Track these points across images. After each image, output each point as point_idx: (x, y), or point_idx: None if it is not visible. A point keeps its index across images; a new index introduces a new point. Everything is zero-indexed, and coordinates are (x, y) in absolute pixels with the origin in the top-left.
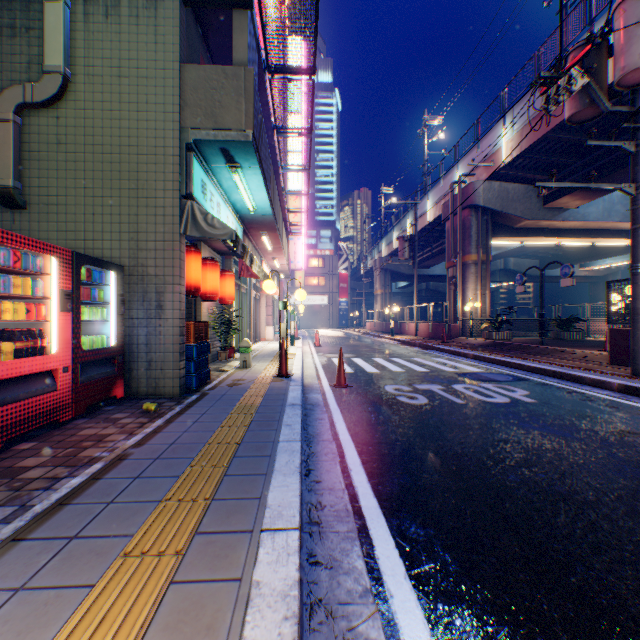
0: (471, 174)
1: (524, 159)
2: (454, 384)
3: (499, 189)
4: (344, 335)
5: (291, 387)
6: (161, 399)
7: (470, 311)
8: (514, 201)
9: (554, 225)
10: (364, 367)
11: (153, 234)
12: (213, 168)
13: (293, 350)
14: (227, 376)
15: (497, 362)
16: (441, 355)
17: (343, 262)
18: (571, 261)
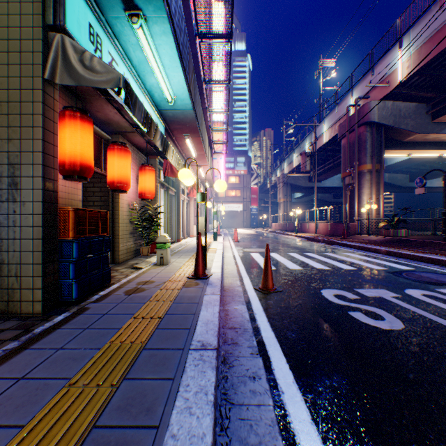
0: (366, 97)
1: (420, 76)
2: (405, 289)
3: (392, 107)
4: (256, 233)
5: (206, 298)
6: (8, 321)
7: (367, 212)
8: (405, 117)
9: (440, 138)
10: (284, 263)
11: (4, 79)
12: (111, 21)
13: (215, 245)
14: (136, 276)
15: (420, 259)
16: (350, 250)
17: (254, 179)
18: (438, 174)
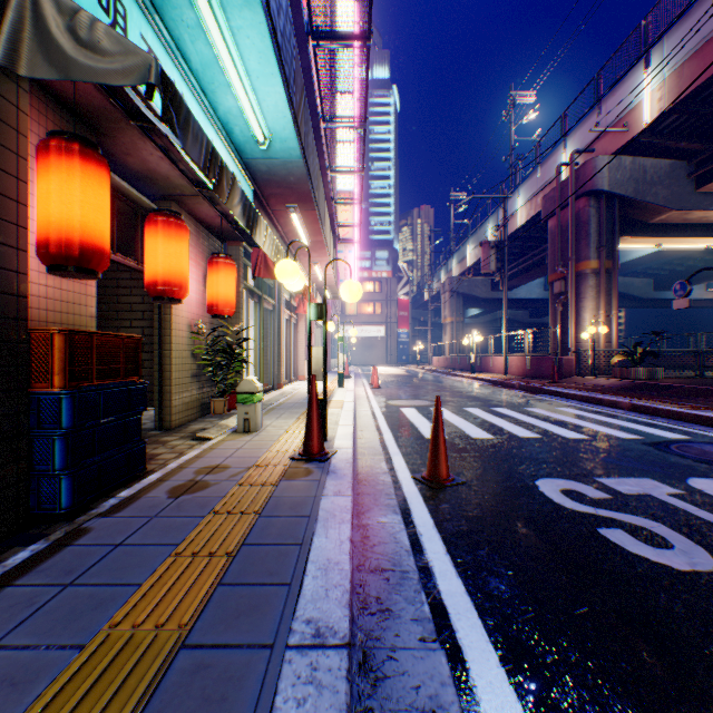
0: (588, 149)
1: (680, 114)
2: (687, 478)
3: (632, 167)
4: (407, 373)
5: (324, 504)
6: None
7: (591, 339)
8: (654, 183)
9: (709, 218)
10: (461, 427)
11: None
12: None
13: (340, 394)
14: (196, 455)
15: (693, 419)
16: (569, 403)
17: (403, 286)
18: (699, 279)
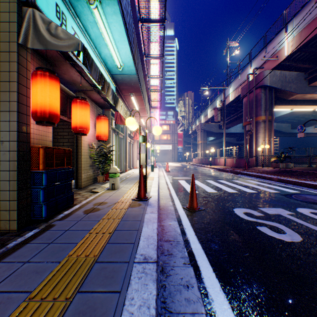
0: (261, 67)
1: (300, 52)
2: (296, 208)
3: (280, 75)
4: (181, 165)
5: (146, 216)
6: None
7: (262, 150)
8: (289, 82)
9: (314, 97)
10: (204, 188)
11: None
12: (74, 3)
13: (152, 174)
14: (93, 198)
15: (303, 184)
16: (251, 178)
17: (180, 127)
18: (311, 124)
